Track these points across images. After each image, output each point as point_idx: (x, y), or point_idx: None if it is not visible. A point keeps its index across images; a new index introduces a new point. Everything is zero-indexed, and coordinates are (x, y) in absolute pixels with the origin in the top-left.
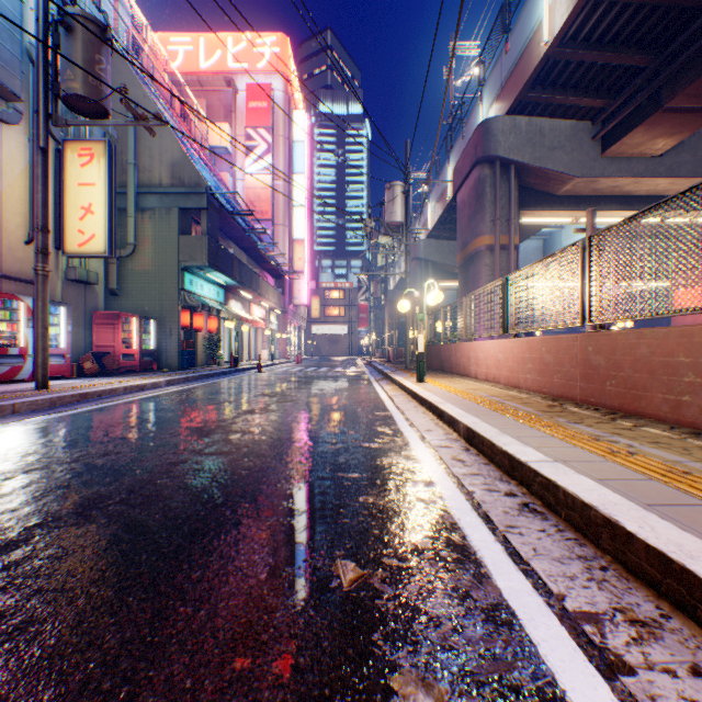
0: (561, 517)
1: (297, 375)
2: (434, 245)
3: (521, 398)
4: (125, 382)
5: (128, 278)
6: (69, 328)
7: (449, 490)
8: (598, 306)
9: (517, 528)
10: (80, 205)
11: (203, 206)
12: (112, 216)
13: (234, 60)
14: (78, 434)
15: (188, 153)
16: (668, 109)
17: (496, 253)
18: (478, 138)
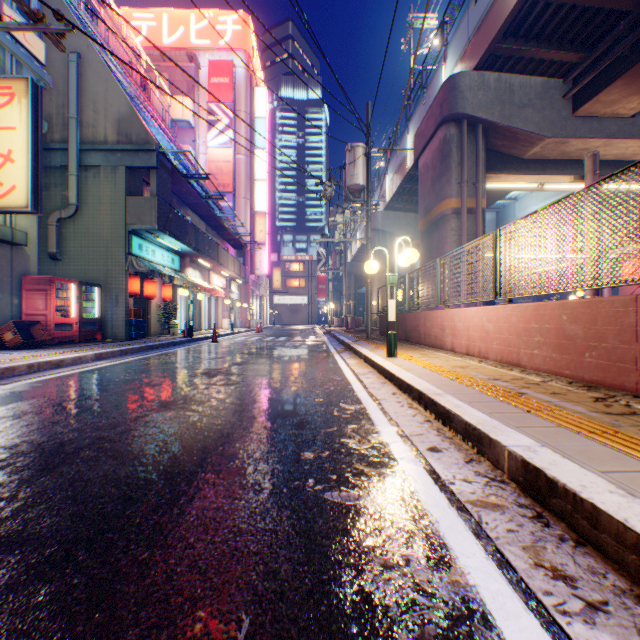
0: None
1: (253, 346)
2: (392, 216)
3: (539, 384)
4: (38, 357)
5: (70, 241)
6: None
7: None
8: None
9: None
10: None
11: (152, 165)
12: (36, 166)
13: (196, 37)
14: None
15: (140, 113)
16: None
17: (463, 217)
18: (444, 96)
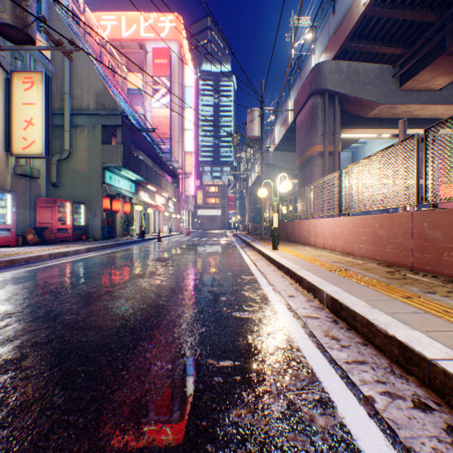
0: None
1: (185, 243)
2: (279, 155)
3: (360, 264)
4: (53, 249)
5: (65, 174)
6: (14, 209)
7: (340, 395)
8: (432, 188)
9: None
10: (24, 119)
11: (118, 124)
12: (48, 127)
13: (145, 32)
14: None
15: (109, 88)
16: (451, 52)
17: (325, 158)
18: (313, 77)
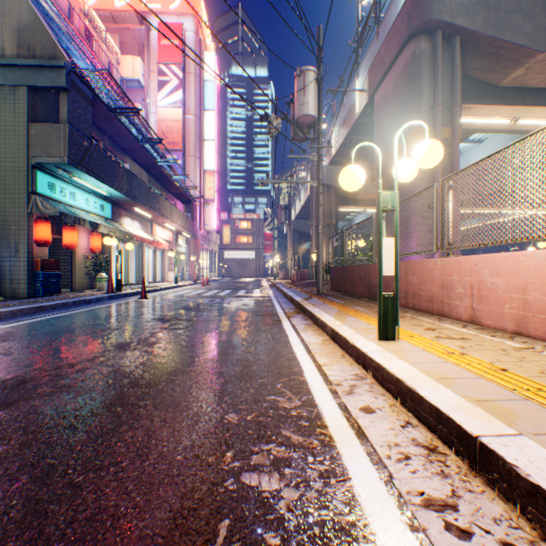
0: None
1: (183, 304)
2: (337, 171)
3: None
4: None
5: None
6: None
7: None
8: None
9: None
10: None
11: (60, 85)
12: None
13: (147, 1)
14: None
15: (60, 38)
16: None
17: None
18: (415, 1)
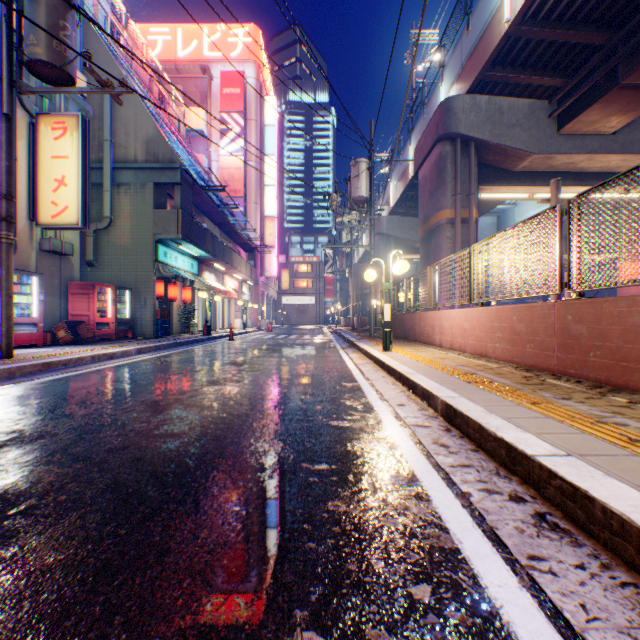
0: (598, 541)
1: (267, 343)
2: (396, 221)
3: (492, 368)
4: (95, 350)
5: (105, 250)
6: (42, 297)
7: (438, 491)
8: (577, 273)
9: (544, 561)
10: (53, 177)
11: (176, 181)
12: (85, 188)
13: (209, 50)
14: (21, 410)
15: (163, 131)
16: (625, 85)
17: (457, 227)
18: (440, 116)
